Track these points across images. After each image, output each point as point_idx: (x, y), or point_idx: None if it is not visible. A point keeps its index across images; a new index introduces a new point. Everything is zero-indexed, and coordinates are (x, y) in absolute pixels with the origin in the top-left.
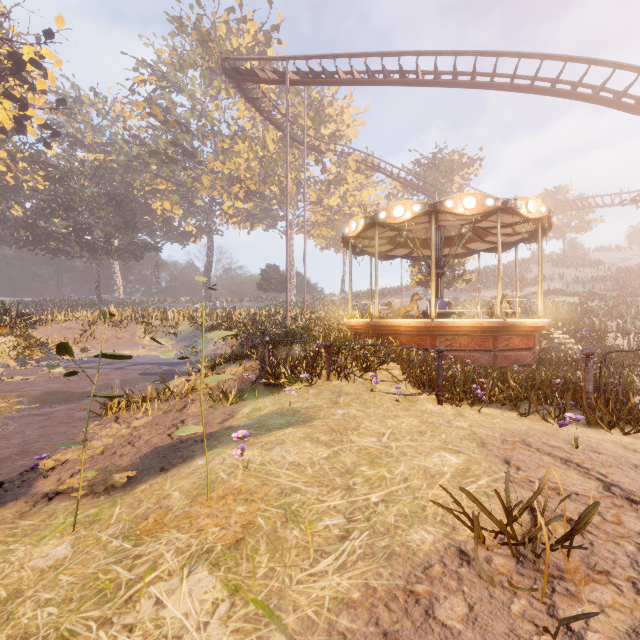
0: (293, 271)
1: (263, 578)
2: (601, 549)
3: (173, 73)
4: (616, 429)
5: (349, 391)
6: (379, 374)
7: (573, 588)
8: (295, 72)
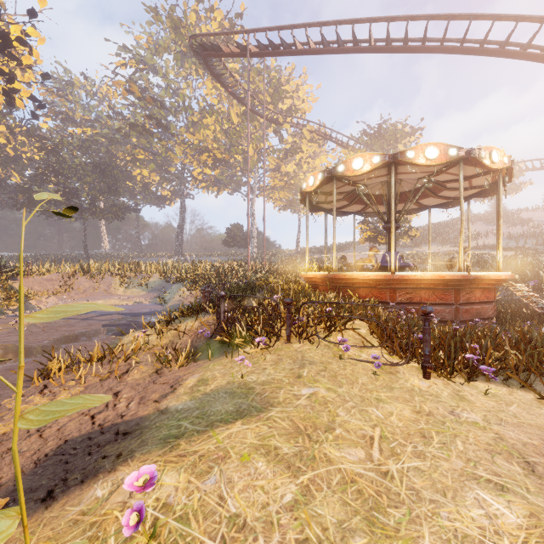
0: (254, 229)
1: None
2: None
3: (150, 56)
4: None
5: (313, 358)
6: (345, 334)
7: None
8: (255, 46)
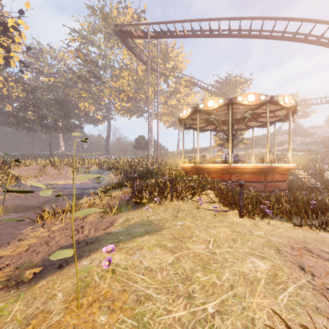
0: (152, 139)
1: None
2: None
3: (89, 35)
4: None
5: (184, 208)
6: (201, 197)
7: None
8: (153, 32)
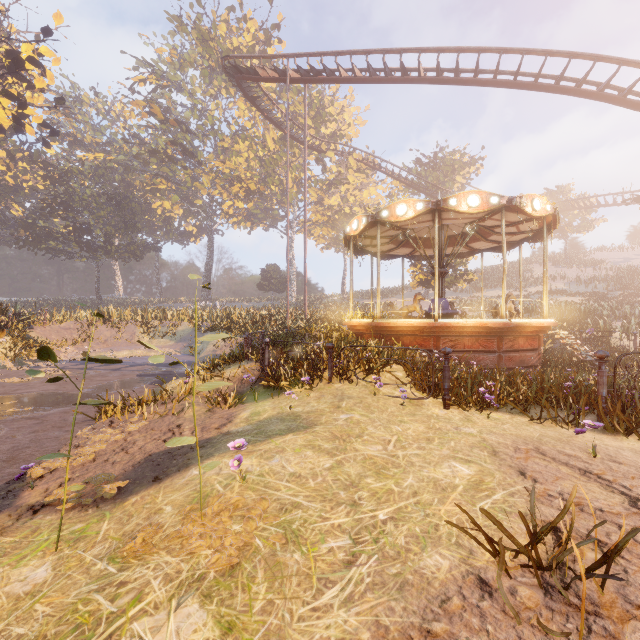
0: (293, 271)
1: (260, 613)
2: (637, 577)
3: (173, 72)
4: (633, 436)
5: (352, 394)
6: (382, 376)
7: (612, 627)
8: (295, 70)
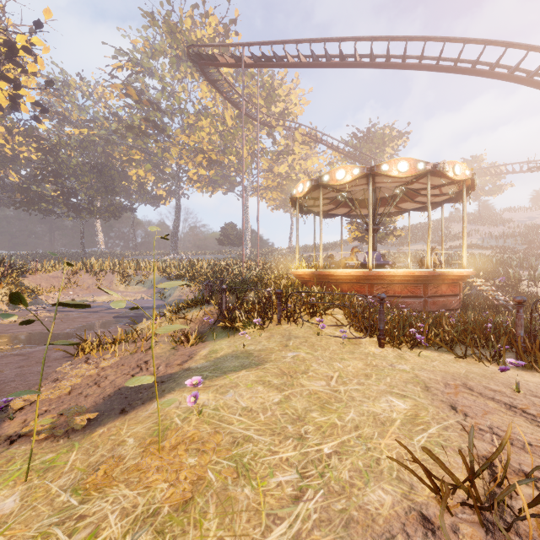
0: (248, 228)
1: None
2: None
3: (146, 60)
4: None
5: (298, 334)
6: (324, 318)
7: None
8: (250, 57)
